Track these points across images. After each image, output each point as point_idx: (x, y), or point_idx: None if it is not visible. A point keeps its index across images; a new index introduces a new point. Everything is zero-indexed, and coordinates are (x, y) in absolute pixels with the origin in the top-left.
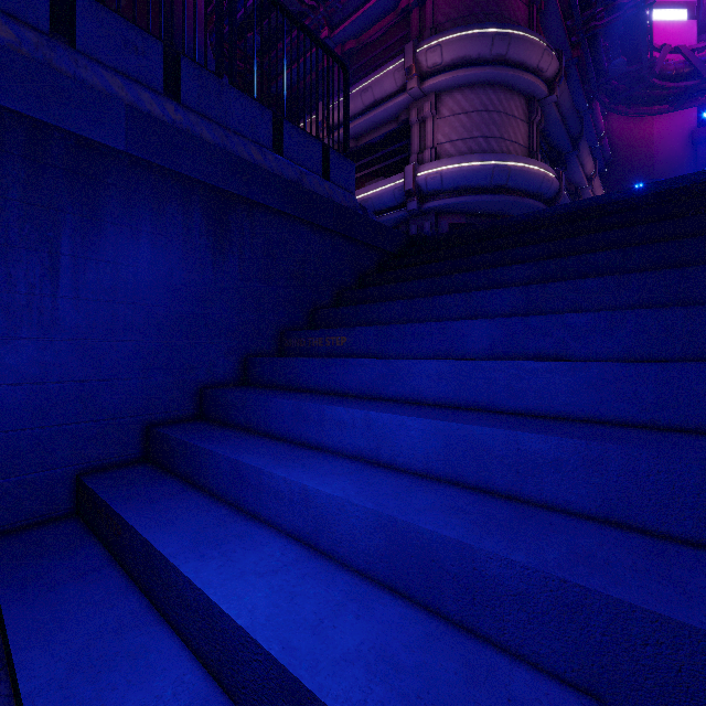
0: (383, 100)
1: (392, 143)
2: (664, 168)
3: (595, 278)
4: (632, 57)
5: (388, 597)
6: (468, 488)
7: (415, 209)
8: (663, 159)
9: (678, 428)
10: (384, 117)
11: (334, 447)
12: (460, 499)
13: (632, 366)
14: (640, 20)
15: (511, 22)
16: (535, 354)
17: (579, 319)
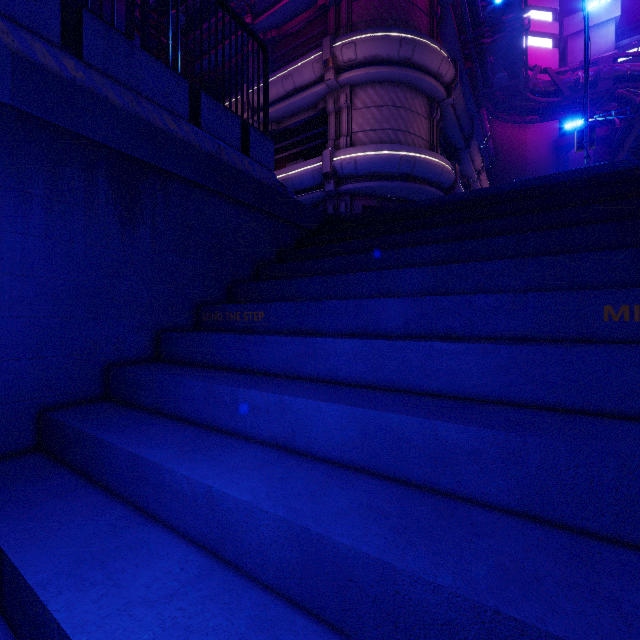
0: (303, 88)
1: (311, 129)
2: (535, 168)
3: (496, 261)
4: (512, 73)
5: (301, 621)
6: (385, 478)
7: (332, 190)
8: (534, 161)
9: (582, 410)
10: (304, 104)
11: (247, 432)
12: (378, 495)
13: (539, 350)
14: (518, 42)
15: (415, 30)
16: (445, 333)
17: (485, 300)
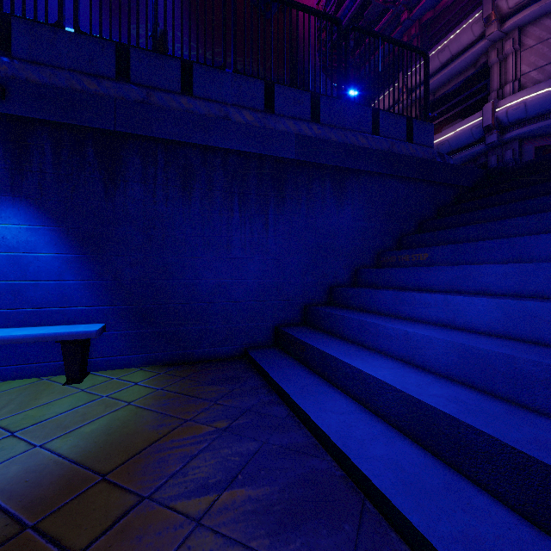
0: (460, 53)
1: (469, 87)
2: None
3: None
4: None
5: (460, 385)
6: (521, 341)
7: (494, 141)
8: None
9: None
10: (461, 67)
11: (422, 318)
12: (513, 343)
13: None
14: None
15: None
16: None
17: None
